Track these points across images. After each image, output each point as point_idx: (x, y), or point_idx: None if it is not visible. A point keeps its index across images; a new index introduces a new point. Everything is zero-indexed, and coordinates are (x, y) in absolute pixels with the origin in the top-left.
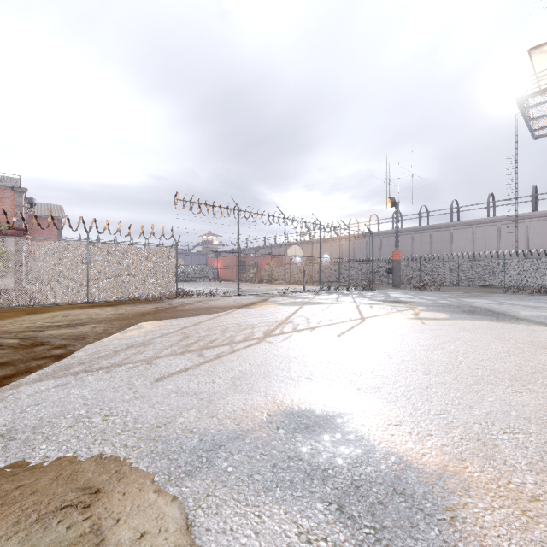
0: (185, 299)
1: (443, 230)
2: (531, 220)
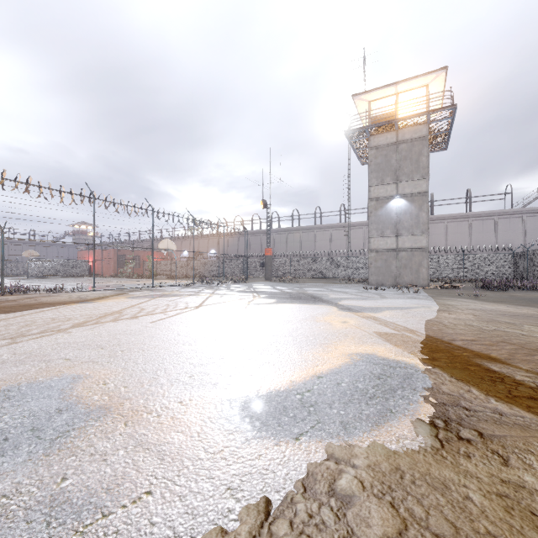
0: (11, 296)
1: (309, 231)
2: (367, 227)
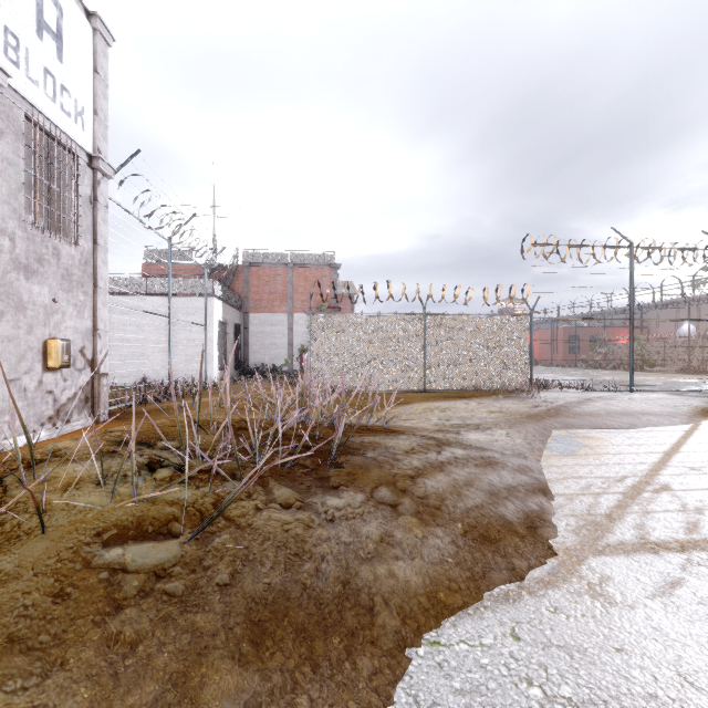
0: (550, 393)
1: None
2: None
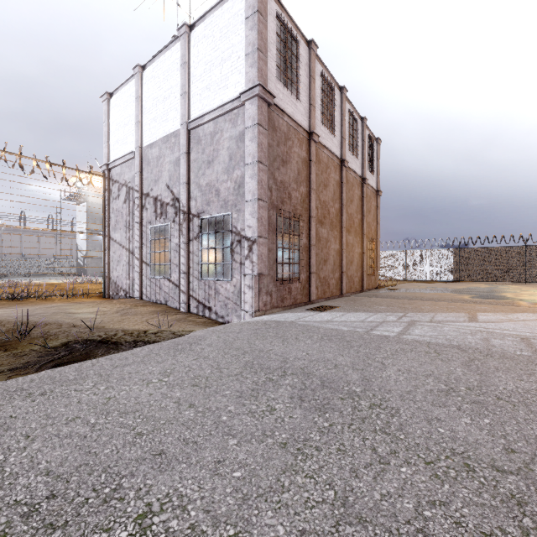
0: None
1: None
2: (24, 233)
